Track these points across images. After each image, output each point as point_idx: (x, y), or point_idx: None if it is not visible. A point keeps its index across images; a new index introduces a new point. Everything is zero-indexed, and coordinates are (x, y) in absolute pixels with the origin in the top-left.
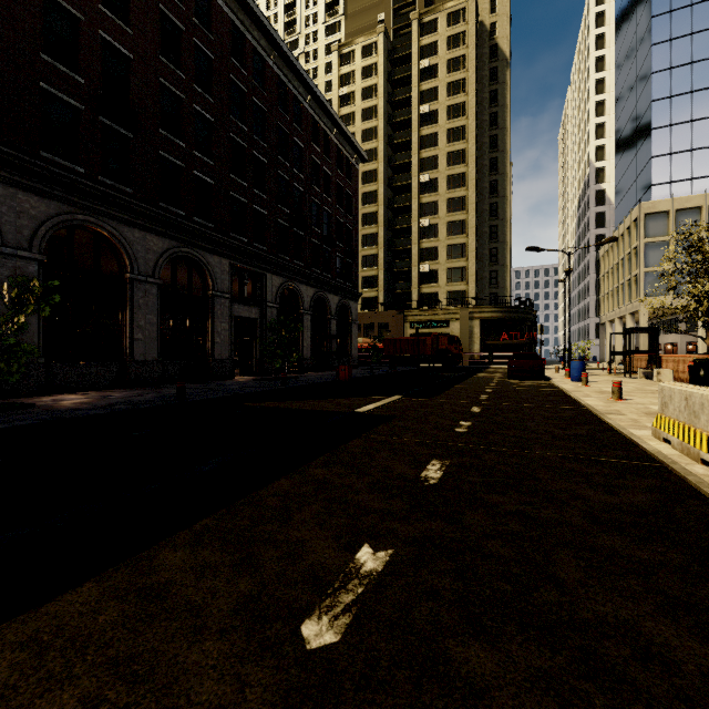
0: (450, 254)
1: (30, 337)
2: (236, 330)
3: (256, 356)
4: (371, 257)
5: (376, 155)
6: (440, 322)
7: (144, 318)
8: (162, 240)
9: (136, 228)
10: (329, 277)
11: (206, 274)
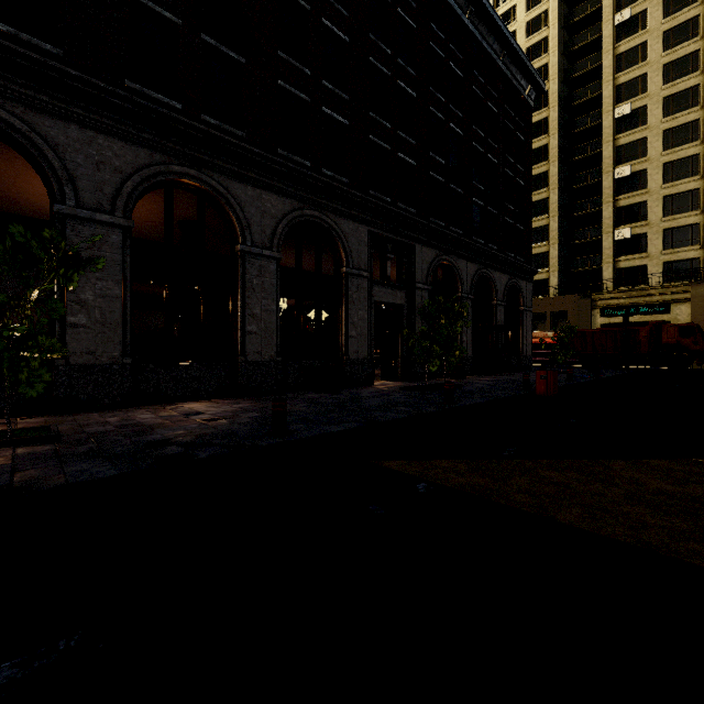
0: (668, 208)
1: (113, 329)
2: (376, 320)
3: (401, 354)
4: (539, 230)
5: (545, 100)
6: (652, 307)
7: (259, 304)
8: (282, 201)
9: (249, 184)
10: (495, 249)
11: (338, 245)
